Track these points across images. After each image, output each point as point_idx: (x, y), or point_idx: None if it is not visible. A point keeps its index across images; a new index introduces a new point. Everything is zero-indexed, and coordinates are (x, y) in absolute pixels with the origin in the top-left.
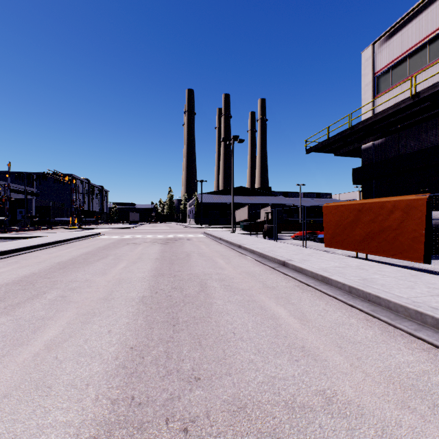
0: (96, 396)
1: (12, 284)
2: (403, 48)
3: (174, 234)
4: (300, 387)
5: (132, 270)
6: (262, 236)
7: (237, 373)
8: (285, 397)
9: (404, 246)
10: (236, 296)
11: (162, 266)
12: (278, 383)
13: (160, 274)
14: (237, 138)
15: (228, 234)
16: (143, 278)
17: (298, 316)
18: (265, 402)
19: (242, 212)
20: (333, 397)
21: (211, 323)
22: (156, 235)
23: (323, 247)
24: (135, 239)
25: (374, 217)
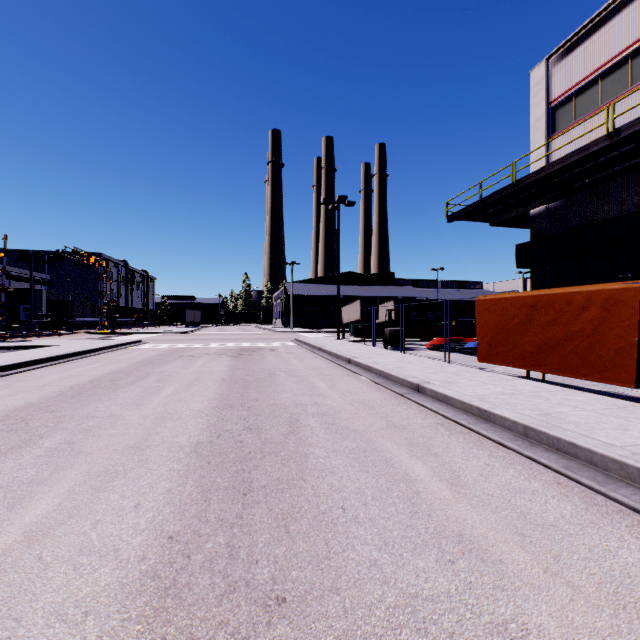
0: (98, 639)
1: None
2: (593, 64)
3: (251, 341)
4: (463, 616)
5: (183, 399)
6: (382, 345)
7: (350, 588)
8: (438, 639)
9: (604, 362)
10: (345, 442)
11: (230, 392)
12: (423, 609)
13: (227, 404)
14: (345, 199)
15: (332, 341)
16: (199, 411)
17: (446, 477)
18: None
19: (352, 310)
20: (523, 638)
21: (306, 490)
22: (225, 343)
23: (474, 362)
24: (193, 350)
25: (555, 317)
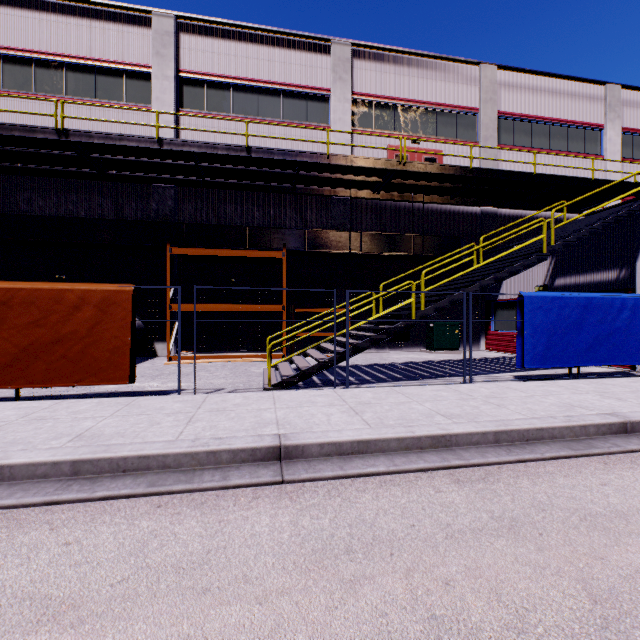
0: None
1: None
2: (27, 42)
3: None
4: None
5: None
6: None
7: None
8: None
9: (101, 363)
10: None
11: None
12: None
13: None
14: None
15: None
16: None
17: (31, 619)
18: None
19: None
20: None
21: None
22: None
23: None
24: None
25: (41, 317)
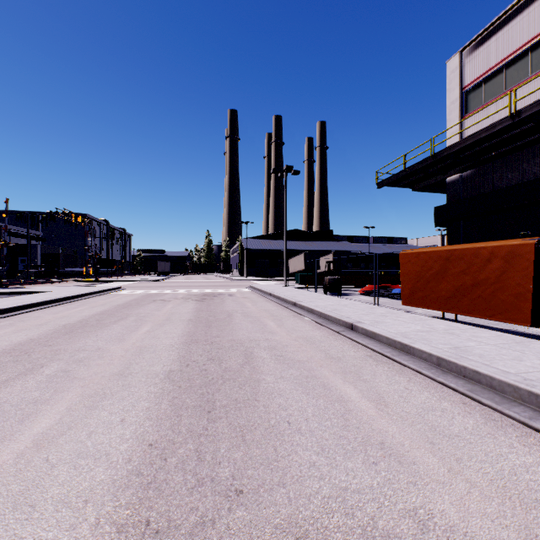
0: (96, 520)
1: (2, 354)
2: (499, 56)
3: (213, 288)
4: (382, 504)
5: (157, 335)
6: (322, 291)
7: (294, 483)
8: (362, 520)
9: (505, 305)
10: (291, 370)
11: (196, 330)
12: (351, 499)
13: (194, 340)
14: (291, 169)
15: (280, 288)
16: (171, 345)
17: (372, 398)
18: (333, 529)
19: (297, 262)
20: (429, 520)
21: (258, 408)
22: (190, 290)
23: (399, 305)
24: (164, 295)
25: (465, 268)
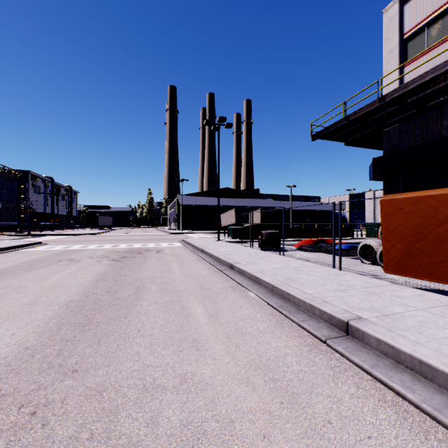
0: None
1: None
2: None
3: (144, 242)
4: None
5: None
6: (256, 245)
7: None
8: None
9: None
10: None
11: (48, 339)
12: None
13: None
14: (224, 120)
15: (213, 242)
16: None
17: None
18: None
19: (228, 216)
20: None
21: None
22: (118, 244)
23: (357, 266)
24: (81, 252)
25: None
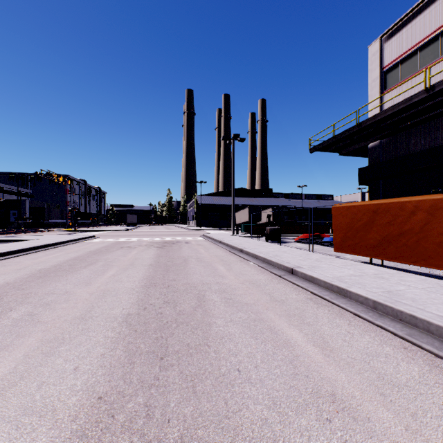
0: None
1: None
2: (413, 41)
3: (172, 236)
4: None
5: (120, 279)
6: (264, 239)
7: None
8: None
9: (428, 252)
10: (239, 313)
11: (155, 274)
12: None
13: (152, 283)
14: (238, 136)
15: (229, 236)
16: (131, 289)
17: (317, 343)
18: None
19: (242, 214)
20: None
21: (209, 354)
22: (153, 238)
23: (330, 252)
24: (130, 242)
25: (391, 219)
